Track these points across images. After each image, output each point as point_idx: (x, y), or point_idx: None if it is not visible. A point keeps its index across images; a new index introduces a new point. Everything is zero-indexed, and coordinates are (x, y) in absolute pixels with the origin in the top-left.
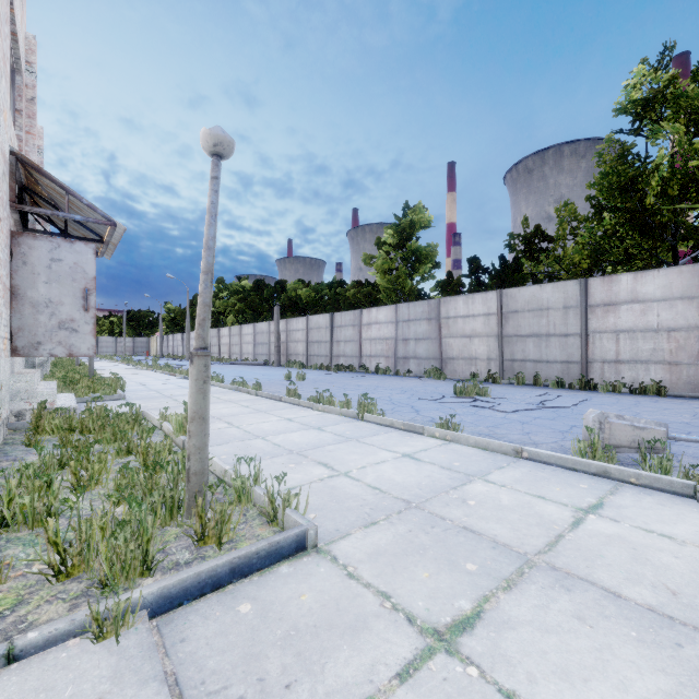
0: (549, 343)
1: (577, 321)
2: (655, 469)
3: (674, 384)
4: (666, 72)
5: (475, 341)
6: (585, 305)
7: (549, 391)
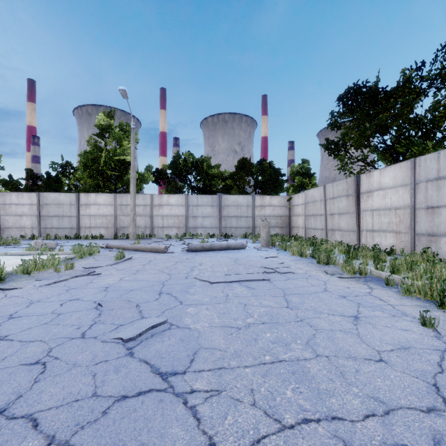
0: (64, 220)
1: (75, 211)
2: (43, 251)
3: (107, 235)
4: (113, 119)
5: (24, 218)
6: (78, 204)
7: (59, 241)
